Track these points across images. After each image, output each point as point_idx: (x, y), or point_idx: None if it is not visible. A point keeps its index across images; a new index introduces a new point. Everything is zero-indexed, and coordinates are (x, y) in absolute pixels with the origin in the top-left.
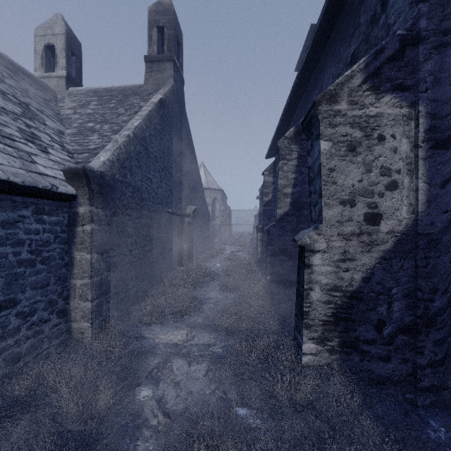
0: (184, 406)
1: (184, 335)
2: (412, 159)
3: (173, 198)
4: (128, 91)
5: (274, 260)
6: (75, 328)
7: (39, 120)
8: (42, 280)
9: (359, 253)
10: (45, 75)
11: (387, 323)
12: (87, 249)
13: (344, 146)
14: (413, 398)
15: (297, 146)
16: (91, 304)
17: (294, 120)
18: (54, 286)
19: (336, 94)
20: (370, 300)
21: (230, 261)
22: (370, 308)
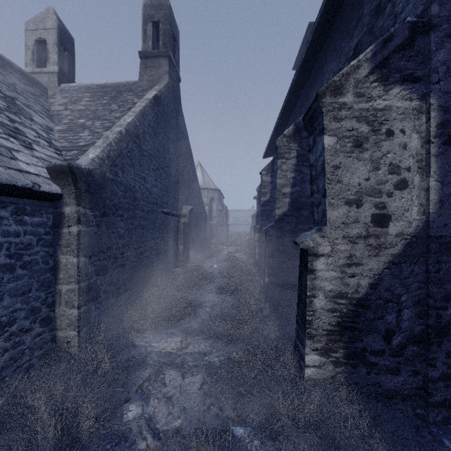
0: (176, 426)
1: (178, 343)
2: (423, 156)
3: (169, 198)
4: (122, 88)
5: (272, 262)
6: (60, 337)
7: (26, 115)
8: (23, 286)
9: (365, 257)
10: (36, 71)
11: (396, 332)
12: (73, 252)
13: (349, 141)
14: (424, 413)
15: (296, 144)
16: (78, 311)
17: (292, 118)
18: (37, 292)
19: (341, 85)
20: (378, 308)
21: (227, 262)
22: (378, 316)
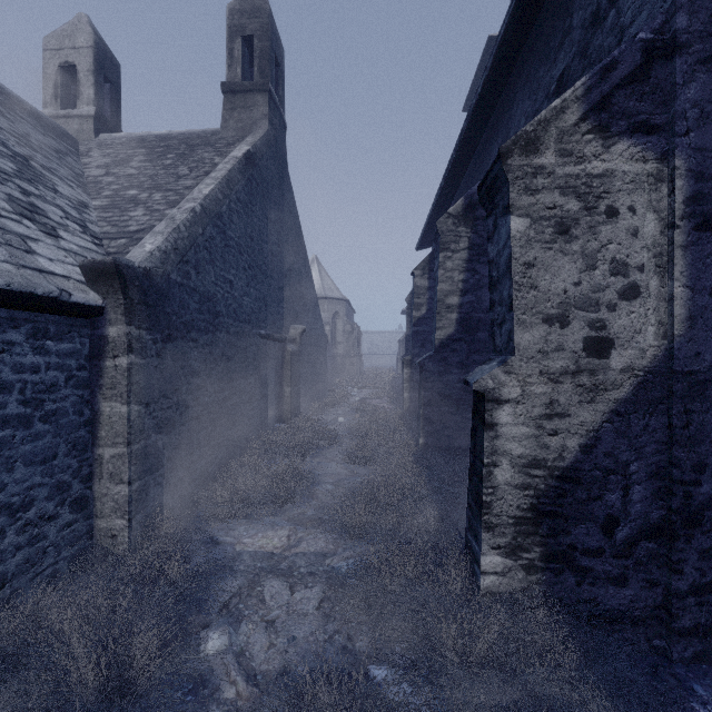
0: (282, 665)
1: (284, 539)
2: (663, 248)
3: (268, 312)
4: (195, 140)
5: (431, 413)
6: (101, 529)
7: (46, 183)
8: (44, 449)
9: (574, 404)
10: (60, 114)
11: (621, 520)
12: (121, 397)
13: (550, 225)
14: (665, 646)
15: (467, 228)
16: (128, 488)
17: (462, 187)
18: (66, 459)
19: (537, 138)
20: (593, 483)
21: (360, 413)
22: (593, 496)
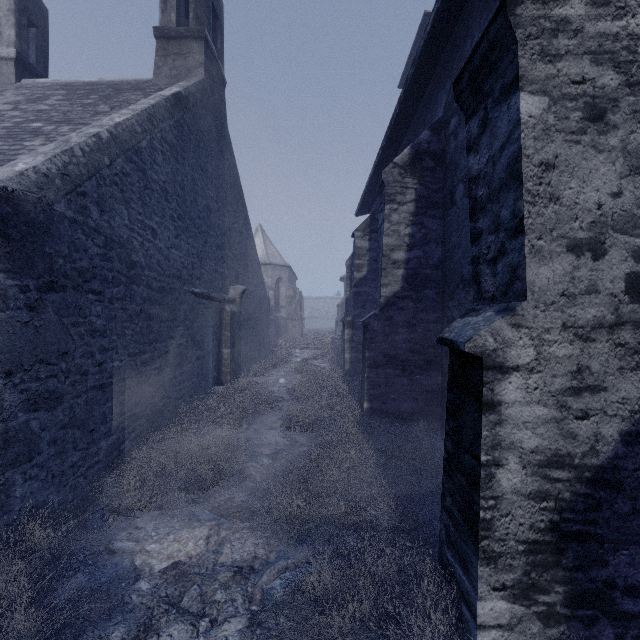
0: None
1: (201, 542)
2: None
3: (204, 270)
4: (124, 86)
5: (376, 375)
6: None
7: None
8: None
9: (613, 372)
10: None
11: None
12: None
13: (577, 107)
14: None
15: (414, 179)
16: None
17: (403, 147)
18: None
19: None
20: (639, 488)
21: (301, 374)
22: (639, 507)
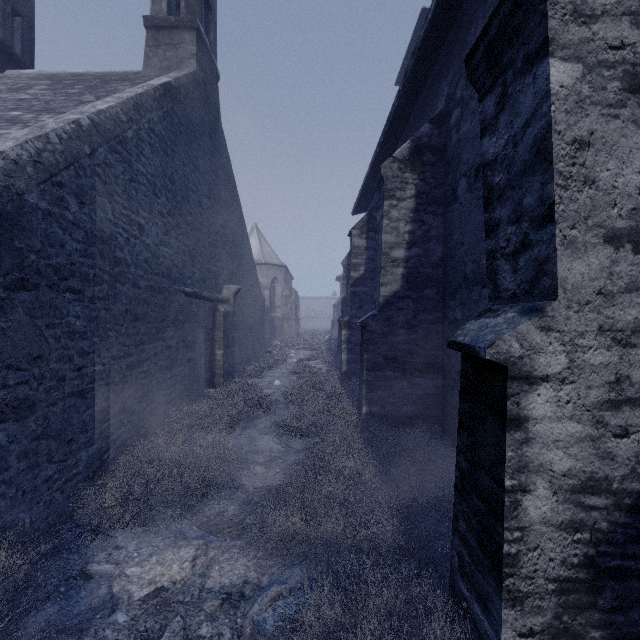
0: None
1: (186, 565)
2: None
3: (196, 268)
4: (113, 77)
5: (375, 378)
6: None
7: None
8: None
9: None
10: None
11: None
12: None
13: (615, 76)
14: None
15: (414, 174)
16: None
17: (402, 143)
18: None
19: None
20: None
21: (297, 375)
22: None
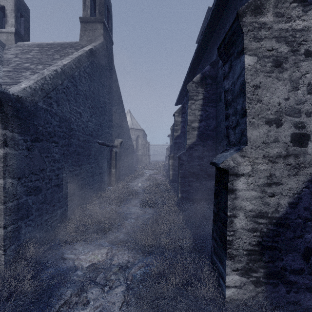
0: None
1: (104, 255)
2: None
3: (103, 132)
4: (66, 45)
5: (184, 181)
6: None
7: None
8: None
9: (285, 176)
10: None
11: None
12: None
13: (269, 61)
14: None
15: (202, 89)
16: (4, 230)
17: (197, 73)
18: None
19: (261, 4)
20: (297, 227)
21: (149, 181)
22: (297, 235)
